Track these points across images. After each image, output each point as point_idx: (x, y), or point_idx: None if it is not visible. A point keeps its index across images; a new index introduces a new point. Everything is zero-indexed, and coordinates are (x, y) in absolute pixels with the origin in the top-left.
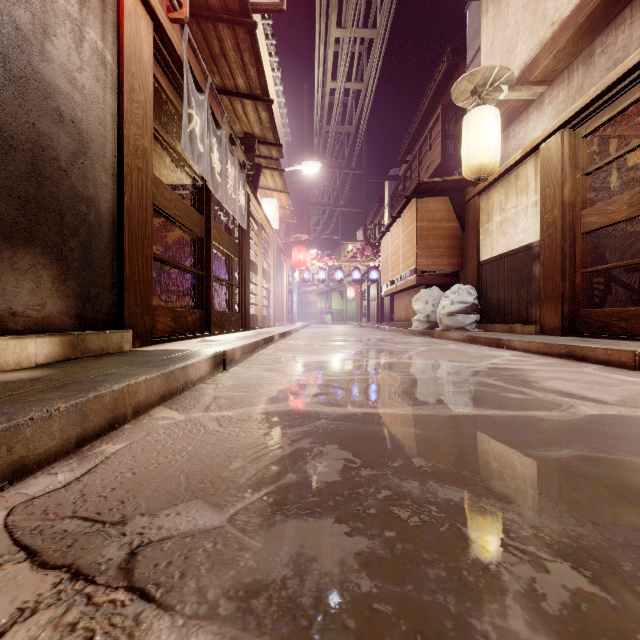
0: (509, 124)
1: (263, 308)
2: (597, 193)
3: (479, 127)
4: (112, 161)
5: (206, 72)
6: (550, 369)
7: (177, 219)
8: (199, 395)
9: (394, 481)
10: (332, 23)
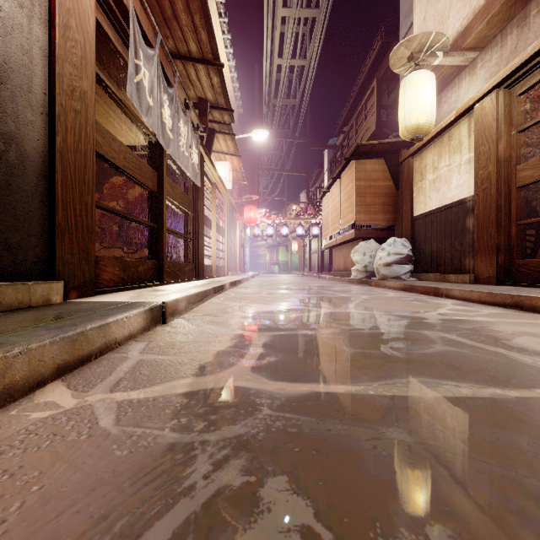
0: (440, 91)
1: (217, 259)
2: (529, 150)
3: (416, 90)
4: (41, 98)
5: (156, 28)
6: (506, 321)
7: (127, 171)
8: (118, 360)
9: None
10: (279, 3)
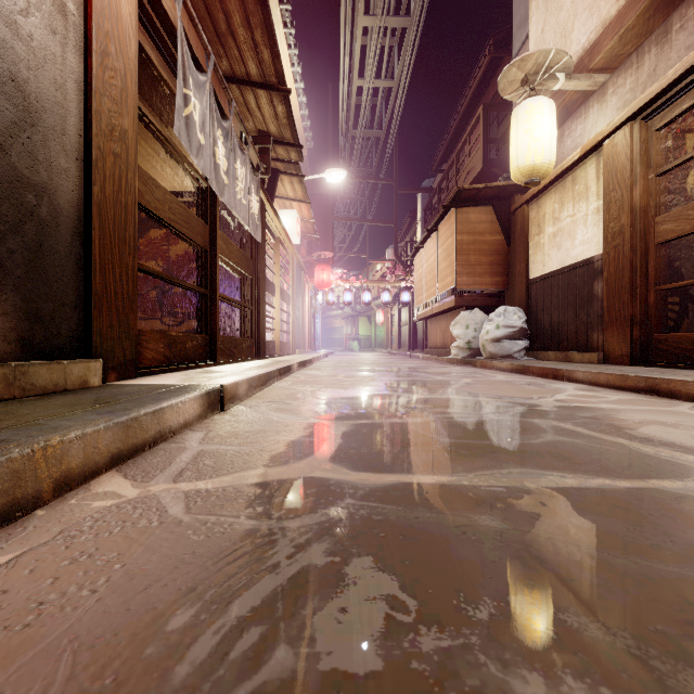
0: (563, 122)
1: (282, 333)
2: (672, 197)
3: (531, 121)
4: (76, 141)
5: (208, 48)
6: (636, 408)
7: (172, 225)
8: (176, 450)
9: (491, 673)
10: (359, 9)
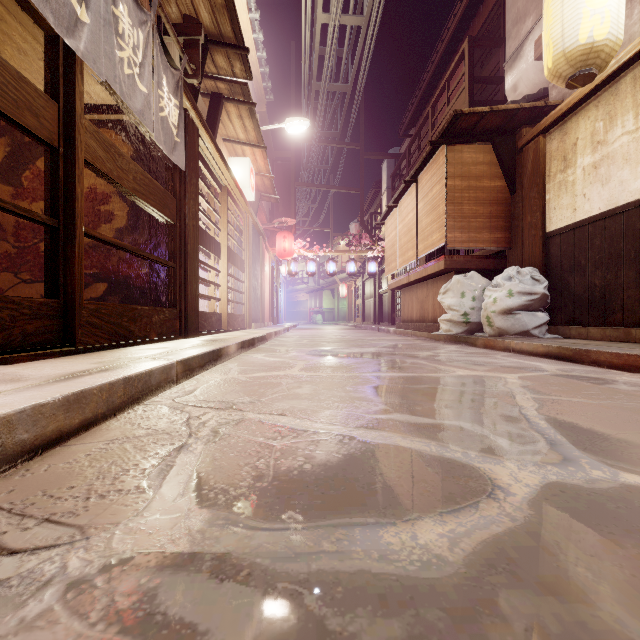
0: None
1: (234, 305)
2: None
3: None
4: None
5: None
6: None
7: None
8: None
9: None
10: None
